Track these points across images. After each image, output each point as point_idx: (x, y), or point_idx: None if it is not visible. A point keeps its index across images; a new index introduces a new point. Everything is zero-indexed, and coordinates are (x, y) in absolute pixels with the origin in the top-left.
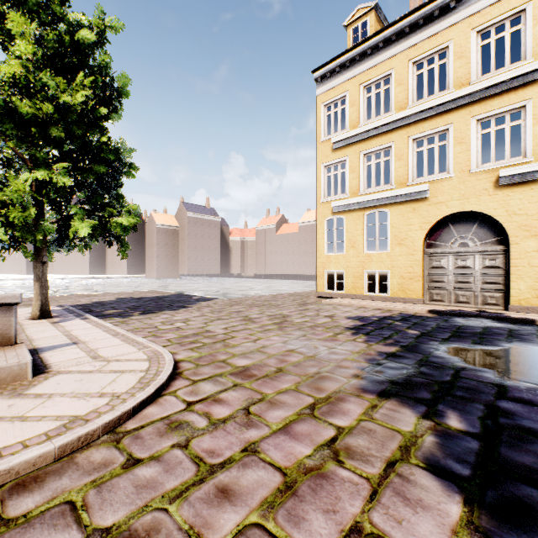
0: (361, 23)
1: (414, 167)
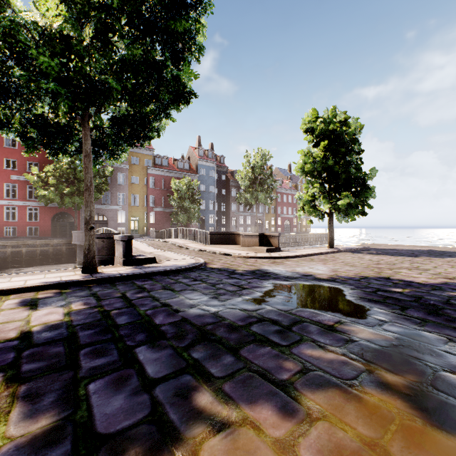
0: None
1: None
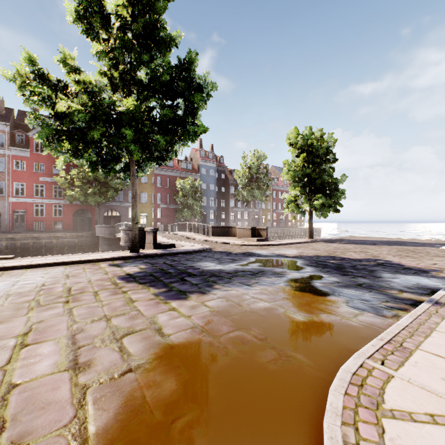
0: None
1: None
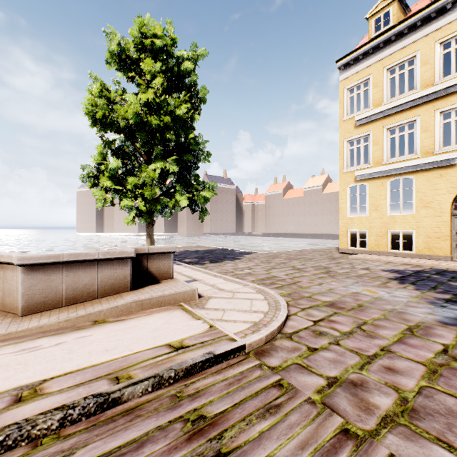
0: (383, 14)
1: (441, 137)
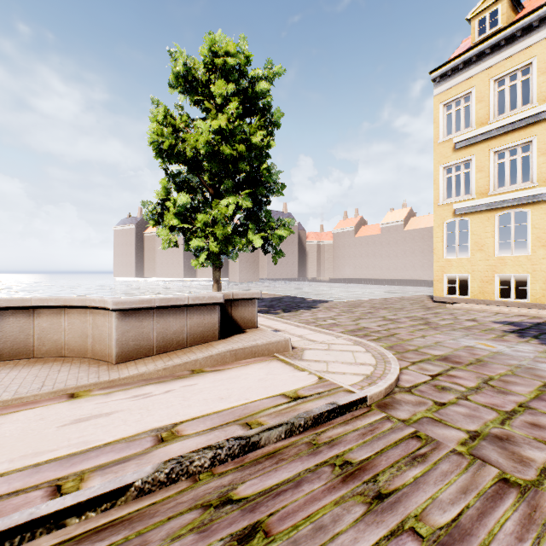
0: (488, 13)
1: None
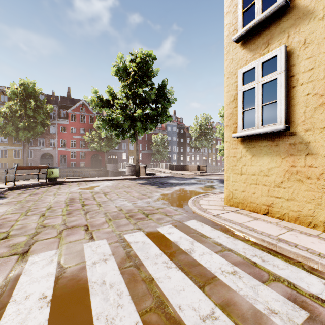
0: None
1: None
